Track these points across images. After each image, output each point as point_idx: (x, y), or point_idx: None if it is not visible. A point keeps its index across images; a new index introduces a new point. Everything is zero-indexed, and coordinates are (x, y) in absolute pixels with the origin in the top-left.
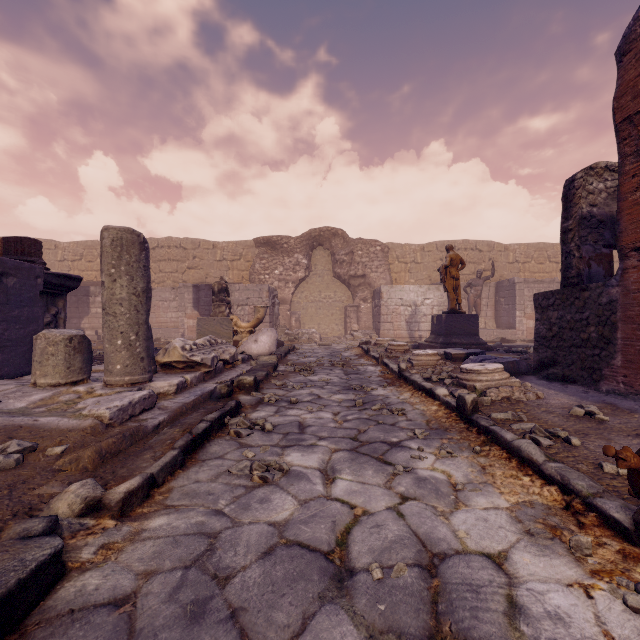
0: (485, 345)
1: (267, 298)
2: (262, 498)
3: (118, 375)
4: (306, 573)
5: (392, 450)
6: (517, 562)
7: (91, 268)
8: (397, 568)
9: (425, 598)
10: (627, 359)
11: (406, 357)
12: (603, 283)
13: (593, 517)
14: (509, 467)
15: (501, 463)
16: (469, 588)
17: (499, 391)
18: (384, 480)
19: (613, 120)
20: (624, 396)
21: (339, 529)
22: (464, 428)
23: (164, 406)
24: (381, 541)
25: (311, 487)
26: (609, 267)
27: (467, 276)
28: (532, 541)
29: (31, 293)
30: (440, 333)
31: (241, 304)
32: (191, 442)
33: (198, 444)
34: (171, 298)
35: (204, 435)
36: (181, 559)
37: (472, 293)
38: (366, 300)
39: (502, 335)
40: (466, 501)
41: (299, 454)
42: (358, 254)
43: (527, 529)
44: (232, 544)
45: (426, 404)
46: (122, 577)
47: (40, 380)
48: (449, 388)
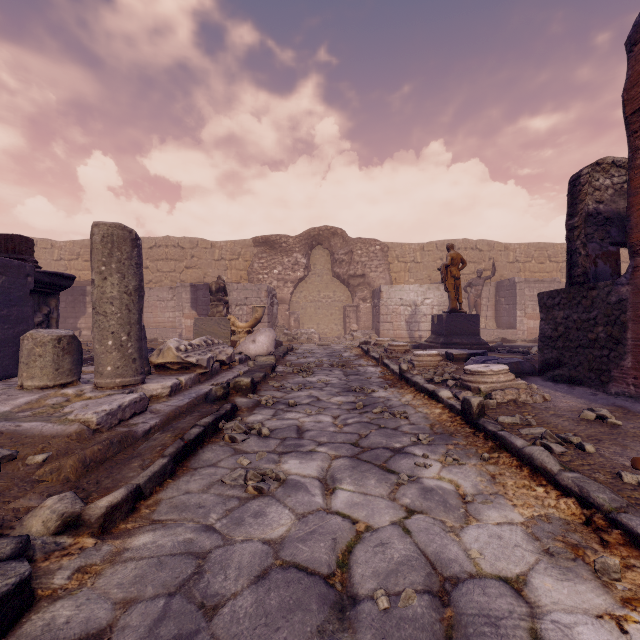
0: (486, 345)
1: (266, 298)
2: (257, 511)
3: (109, 377)
4: (304, 601)
5: (395, 457)
6: (538, 588)
7: (88, 267)
8: (405, 595)
9: (438, 632)
10: (638, 360)
11: (407, 357)
12: (612, 281)
13: (618, 535)
14: (521, 476)
15: (512, 471)
16: (487, 620)
17: (505, 393)
18: (388, 490)
19: (623, 112)
20: (635, 399)
21: (340, 548)
22: (470, 433)
23: (156, 409)
24: (386, 562)
25: (309, 499)
26: (616, 265)
27: (467, 276)
28: (552, 562)
29: (21, 292)
30: (441, 333)
31: (239, 304)
32: (182, 449)
33: (190, 451)
34: (169, 298)
35: (197, 441)
36: (165, 584)
37: (472, 293)
38: (365, 300)
39: (502, 335)
40: (477, 515)
41: (297, 461)
42: (357, 253)
43: (546, 548)
44: (222, 566)
45: (429, 407)
46: (97, 607)
47: (27, 382)
48: (452, 390)
